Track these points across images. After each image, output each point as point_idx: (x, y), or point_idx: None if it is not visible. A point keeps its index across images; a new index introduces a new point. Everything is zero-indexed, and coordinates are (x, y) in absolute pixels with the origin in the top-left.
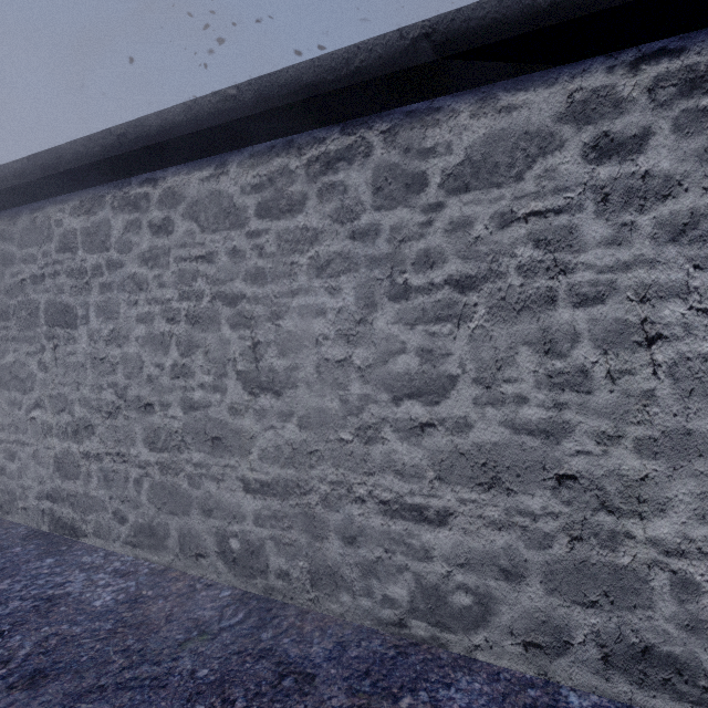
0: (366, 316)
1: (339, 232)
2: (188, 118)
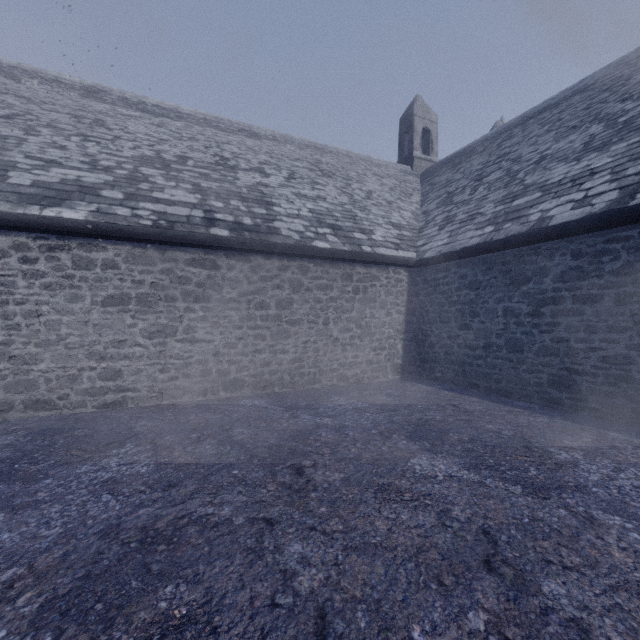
0: None
1: None
2: None
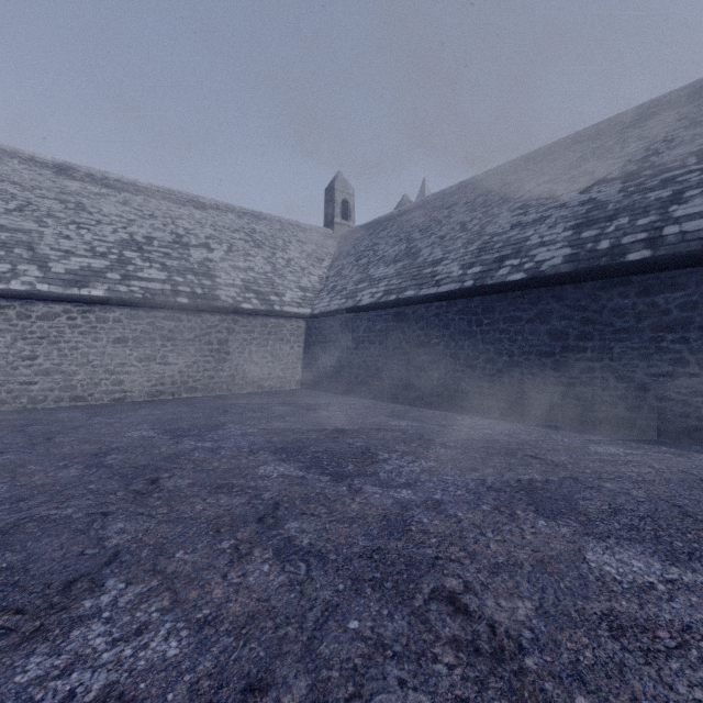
0: (15, 343)
1: (6, 324)
2: None
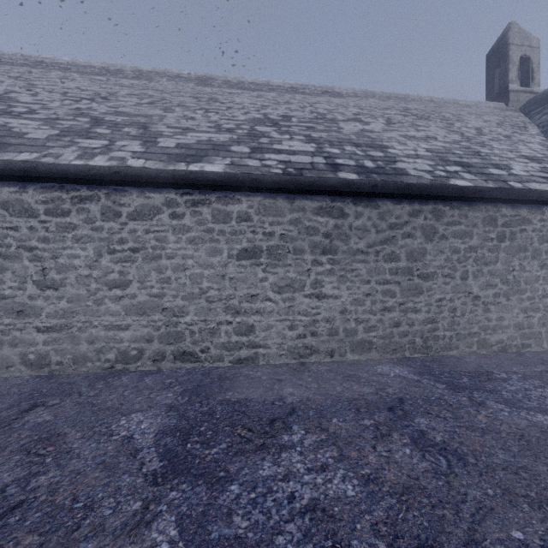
0: (98, 259)
1: (86, 227)
2: (6, 169)
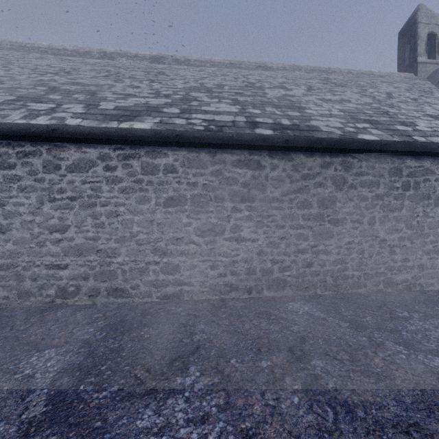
0: (40, 207)
1: (30, 178)
2: None
